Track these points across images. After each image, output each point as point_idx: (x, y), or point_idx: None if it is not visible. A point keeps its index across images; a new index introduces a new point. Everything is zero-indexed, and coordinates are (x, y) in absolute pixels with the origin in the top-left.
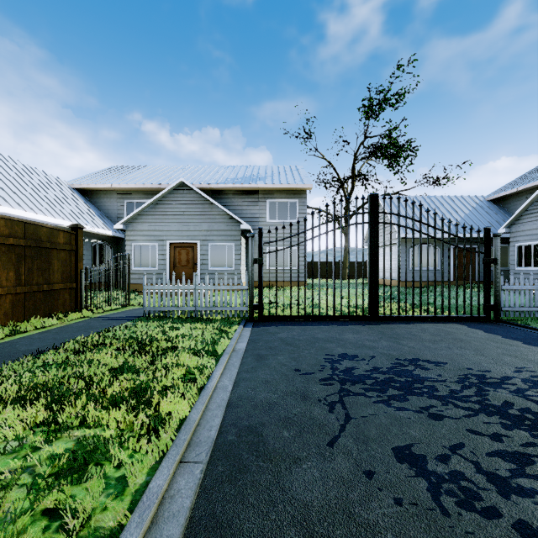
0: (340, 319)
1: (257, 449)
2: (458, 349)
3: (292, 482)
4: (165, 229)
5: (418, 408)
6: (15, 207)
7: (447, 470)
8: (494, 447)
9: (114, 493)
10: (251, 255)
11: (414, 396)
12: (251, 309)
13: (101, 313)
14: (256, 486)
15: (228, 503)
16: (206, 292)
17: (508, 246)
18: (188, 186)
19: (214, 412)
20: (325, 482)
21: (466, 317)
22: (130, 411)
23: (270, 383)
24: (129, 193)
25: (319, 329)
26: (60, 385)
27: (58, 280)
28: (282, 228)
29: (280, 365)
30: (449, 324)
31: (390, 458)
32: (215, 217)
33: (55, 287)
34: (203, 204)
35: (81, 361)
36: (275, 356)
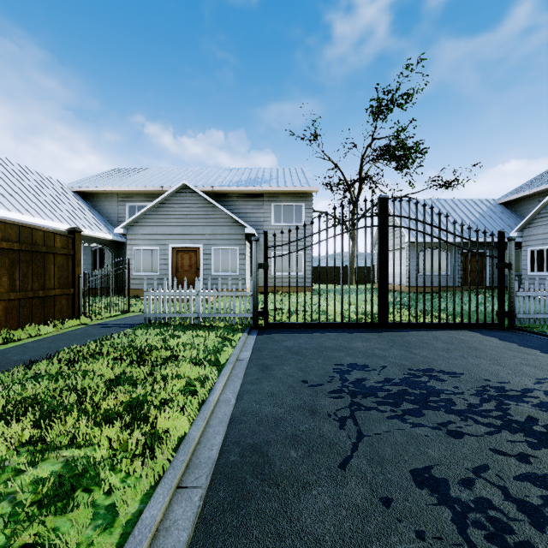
0: (348, 326)
1: (262, 471)
2: (473, 358)
3: (301, 512)
4: (167, 233)
5: (435, 424)
6: (11, 210)
7: (472, 497)
8: (522, 470)
9: (103, 525)
10: (256, 259)
11: (431, 410)
12: (256, 316)
13: (100, 319)
14: (261, 516)
15: (229, 537)
16: (209, 299)
17: (520, 251)
18: (191, 188)
19: (216, 428)
20: (338, 512)
21: (480, 324)
22: (125, 428)
23: (276, 396)
24: (131, 196)
25: (327, 336)
26: (50, 399)
27: (54, 285)
28: (288, 231)
29: (286, 376)
30: (461, 331)
31: (408, 482)
32: (219, 220)
33: (51, 293)
34: (207, 207)
35: (75, 371)
36: (281, 366)
